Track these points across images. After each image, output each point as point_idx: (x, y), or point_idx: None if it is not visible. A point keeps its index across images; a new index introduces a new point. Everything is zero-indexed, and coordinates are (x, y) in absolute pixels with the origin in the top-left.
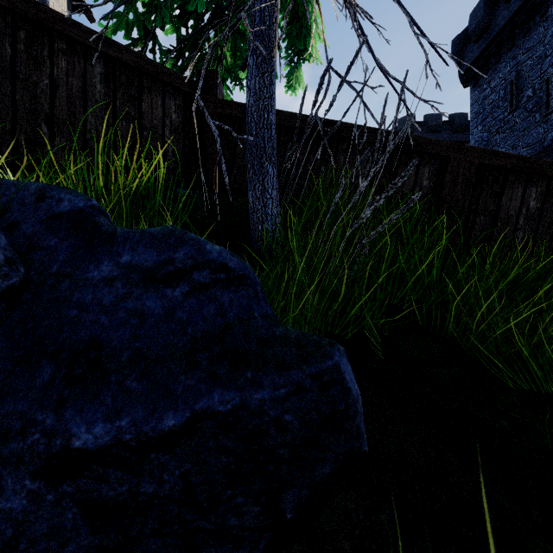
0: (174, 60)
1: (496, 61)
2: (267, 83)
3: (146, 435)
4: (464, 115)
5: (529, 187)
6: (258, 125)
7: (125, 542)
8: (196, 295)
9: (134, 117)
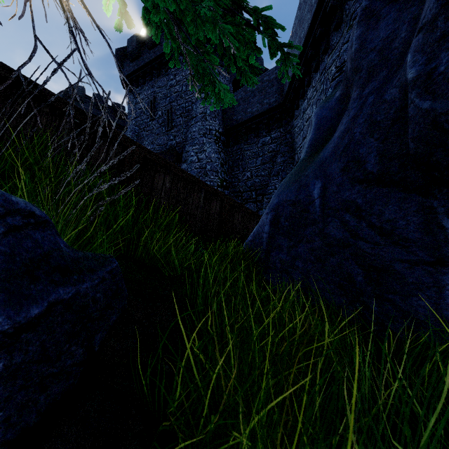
0: None
1: (143, 83)
2: None
3: (20, 323)
4: (123, 107)
5: (166, 176)
6: None
7: (0, 403)
8: (12, 234)
9: None
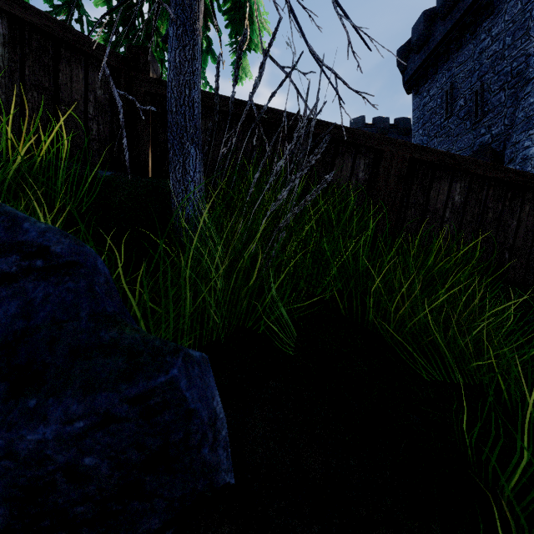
0: (107, 35)
1: (434, 72)
2: (189, 57)
3: None
4: (408, 120)
5: (454, 183)
6: (179, 102)
7: None
8: None
9: (48, 88)
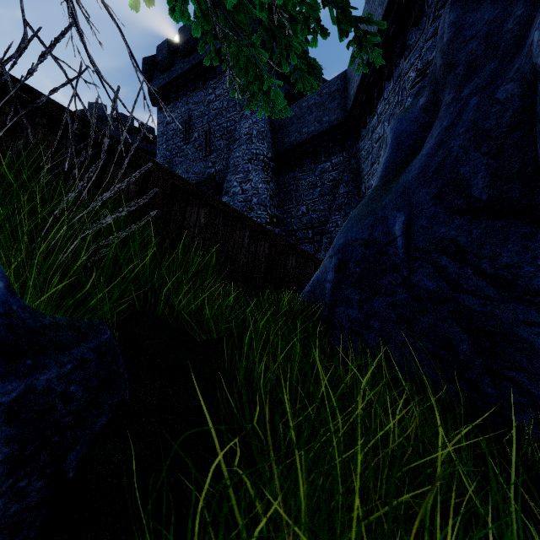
0: None
1: (176, 98)
2: None
3: None
4: (152, 129)
5: (201, 209)
6: None
7: None
8: None
9: None
